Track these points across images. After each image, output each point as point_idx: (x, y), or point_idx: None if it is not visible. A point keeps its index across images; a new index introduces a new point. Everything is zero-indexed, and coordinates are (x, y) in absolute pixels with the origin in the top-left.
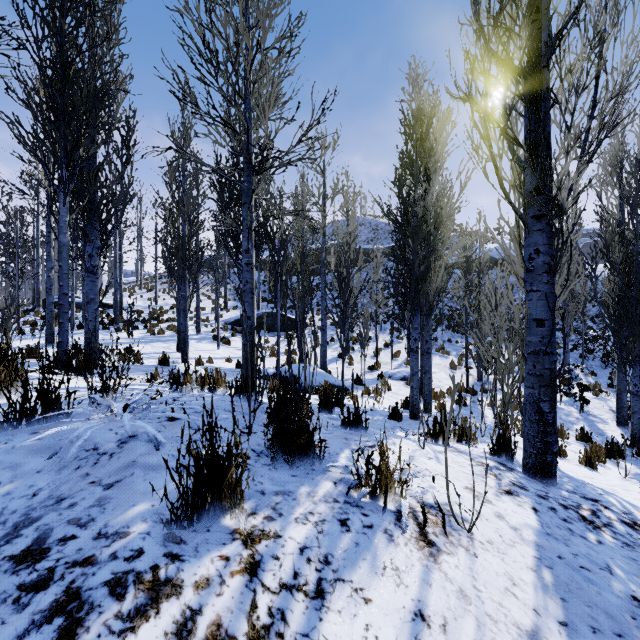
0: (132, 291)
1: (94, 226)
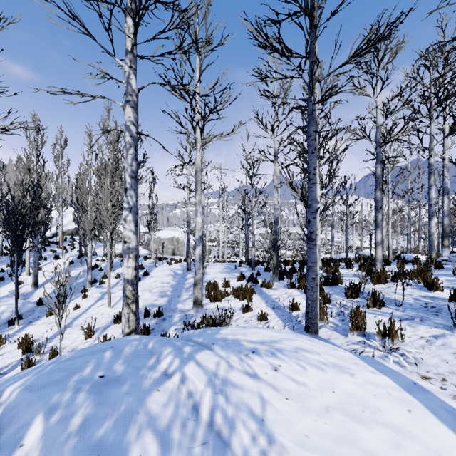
0: None
1: None
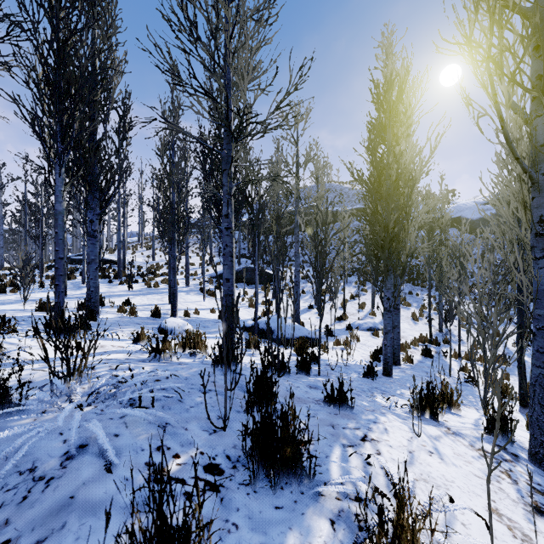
0: (135, 249)
1: (94, 195)
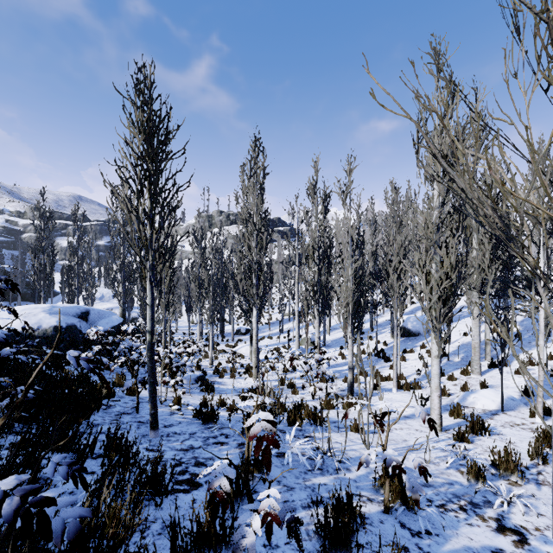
0: None
1: None
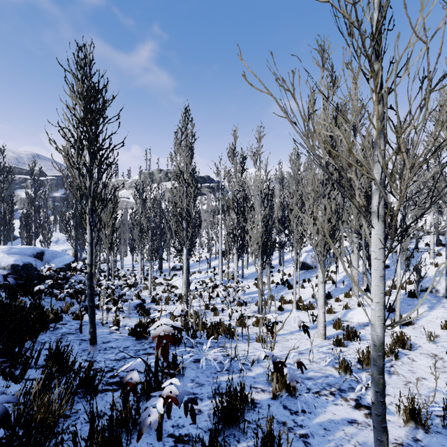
0: None
1: None
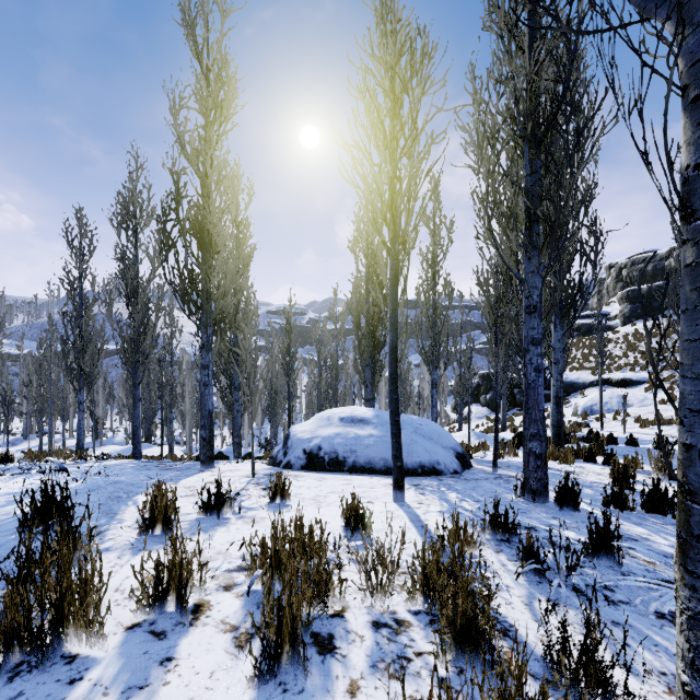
0: None
1: None
